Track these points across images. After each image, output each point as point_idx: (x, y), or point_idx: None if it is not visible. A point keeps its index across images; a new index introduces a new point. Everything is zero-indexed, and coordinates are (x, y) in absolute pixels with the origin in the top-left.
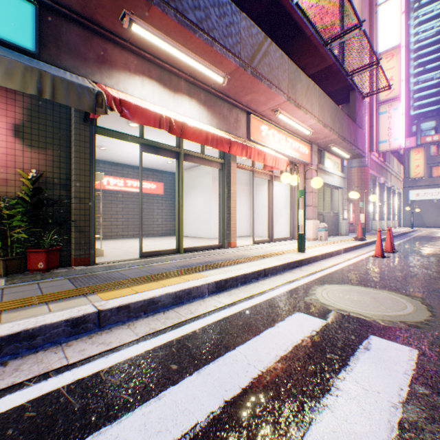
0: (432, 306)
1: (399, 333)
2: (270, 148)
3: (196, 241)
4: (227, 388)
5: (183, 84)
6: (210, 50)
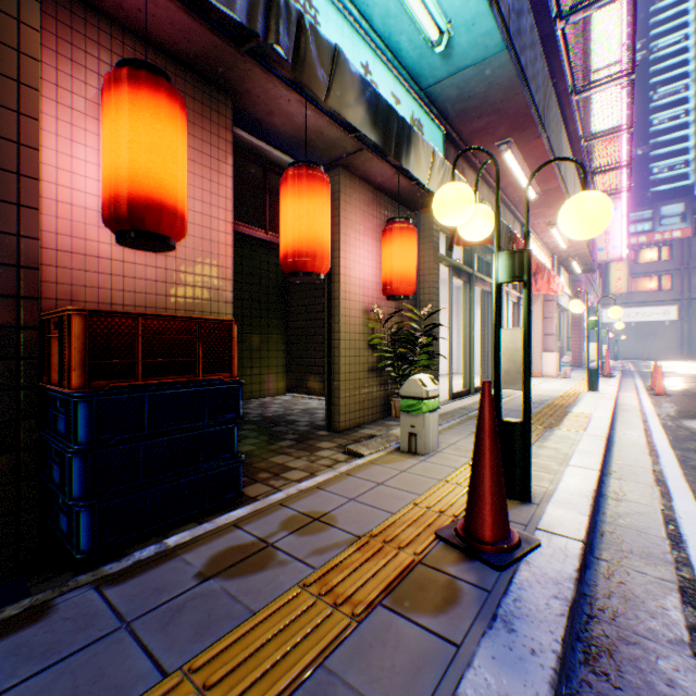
0: None
1: None
2: None
3: None
4: None
5: (493, 199)
6: (549, 172)
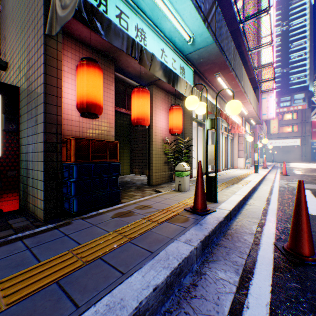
0: None
1: None
2: None
3: None
4: (312, 198)
5: (214, 95)
6: (236, 84)
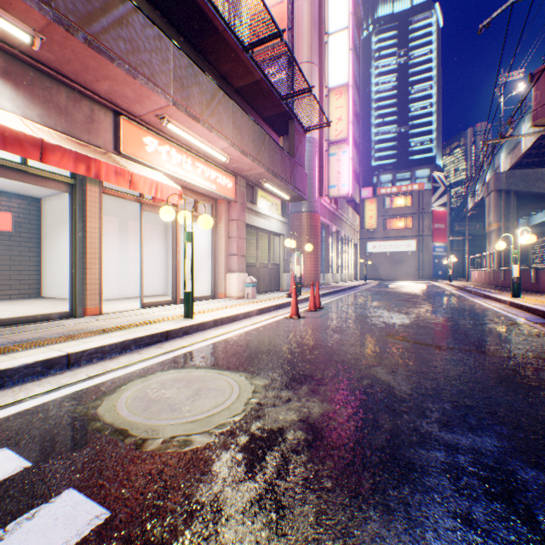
0: (262, 394)
1: (134, 470)
2: (164, 172)
3: (56, 307)
4: None
5: None
6: None
